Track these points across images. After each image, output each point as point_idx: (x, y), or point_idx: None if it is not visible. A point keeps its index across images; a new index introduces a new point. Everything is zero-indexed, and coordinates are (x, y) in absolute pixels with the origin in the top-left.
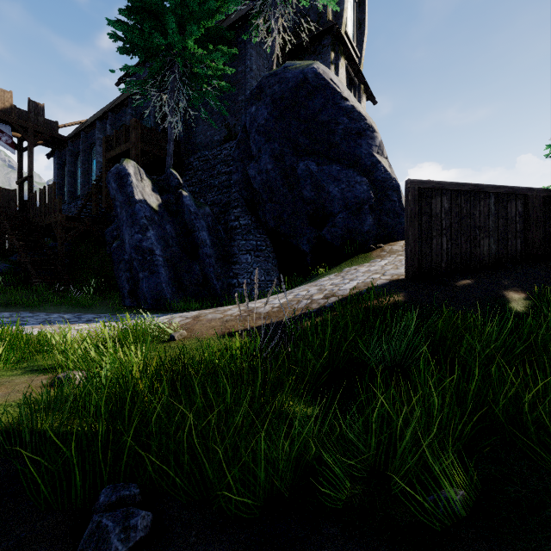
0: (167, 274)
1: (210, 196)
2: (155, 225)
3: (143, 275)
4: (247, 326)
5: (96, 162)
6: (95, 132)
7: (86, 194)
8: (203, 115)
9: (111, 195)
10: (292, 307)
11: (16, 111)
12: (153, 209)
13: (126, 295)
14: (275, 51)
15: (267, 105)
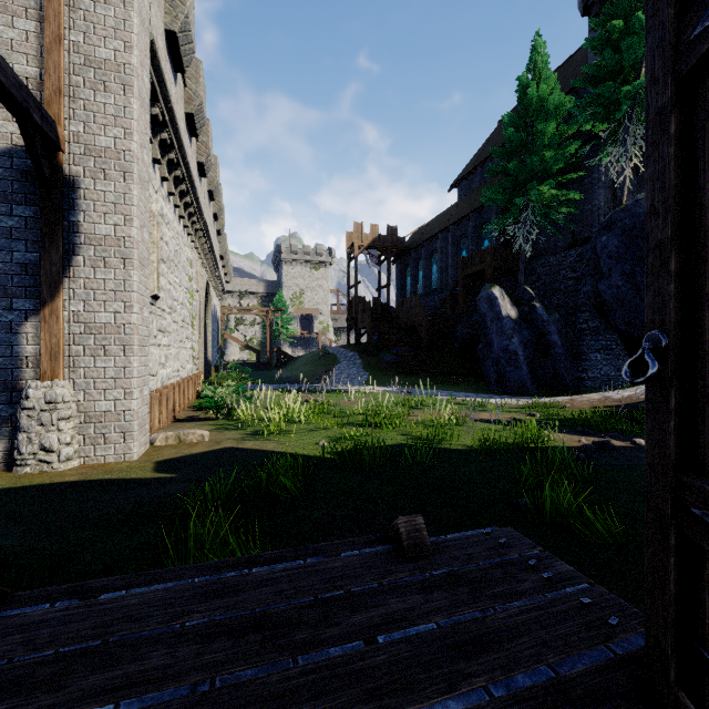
0: (526, 369)
1: (555, 299)
2: (516, 333)
3: (509, 369)
4: (606, 405)
5: (438, 267)
6: (437, 242)
7: (427, 293)
8: (549, 231)
9: (482, 312)
10: (636, 397)
11: (381, 238)
12: (514, 321)
13: (493, 383)
14: (625, 182)
15: (617, 236)
